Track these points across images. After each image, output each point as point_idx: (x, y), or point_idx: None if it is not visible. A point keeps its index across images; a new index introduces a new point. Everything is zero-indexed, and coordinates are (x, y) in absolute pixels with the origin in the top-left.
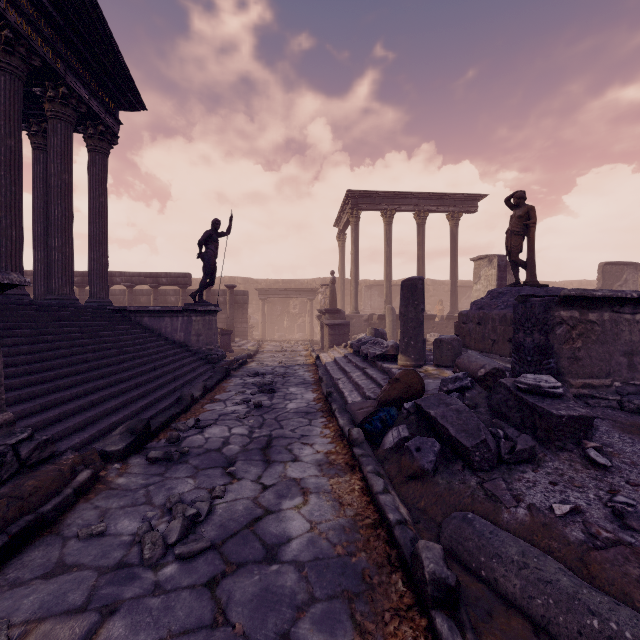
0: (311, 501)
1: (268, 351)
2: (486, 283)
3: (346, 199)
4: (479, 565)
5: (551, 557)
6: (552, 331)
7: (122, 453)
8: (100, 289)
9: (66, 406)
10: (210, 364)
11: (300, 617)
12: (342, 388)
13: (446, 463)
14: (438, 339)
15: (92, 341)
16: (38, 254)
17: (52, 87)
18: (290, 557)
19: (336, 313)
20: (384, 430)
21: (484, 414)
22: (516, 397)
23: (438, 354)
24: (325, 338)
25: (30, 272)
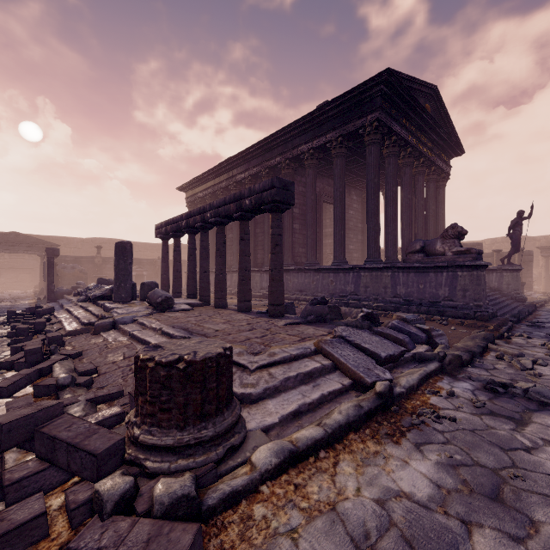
0: None
1: None
2: None
3: None
4: None
5: None
6: None
7: (515, 322)
8: None
9: None
10: (519, 302)
11: None
12: None
13: None
14: None
15: None
16: None
17: (428, 168)
18: None
19: None
20: None
21: None
22: None
23: None
24: None
25: (382, 250)
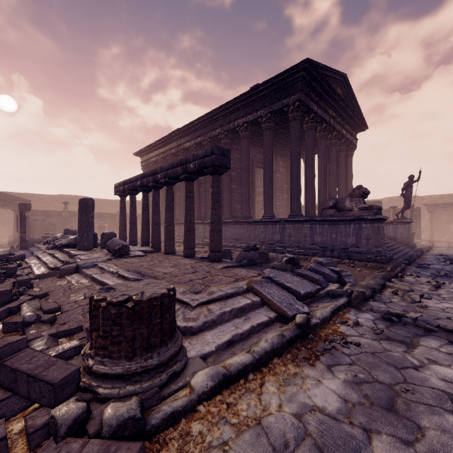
0: None
1: (441, 247)
2: None
3: None
4: None
5: None
6: None
7: (407, 264)
8: None
9: None
10: (410, 248)
11: None
12: None
13: None
14: None
15: None
16: None
17: (339, 140)
18: None
19: None
20: None
21: None
22: None
23: None
24: None
25: (303, 206)
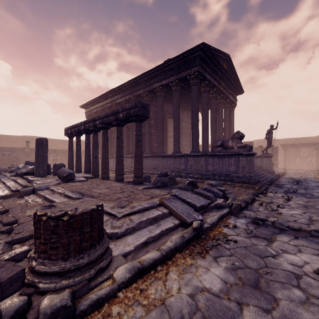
0: None
1: (291, 173)
2: None
3: None
4: None
5: None
6: None
7: (269, 184)
8: None
9: None
10: (271, 174)
11: (318, 197)
12: None
13: None
14: None
15: None
16: None
17: (225, 100)
18: (315, 195)
19: None
20: None
21: None
22: None
23: None
24: None
25: (201, 145)
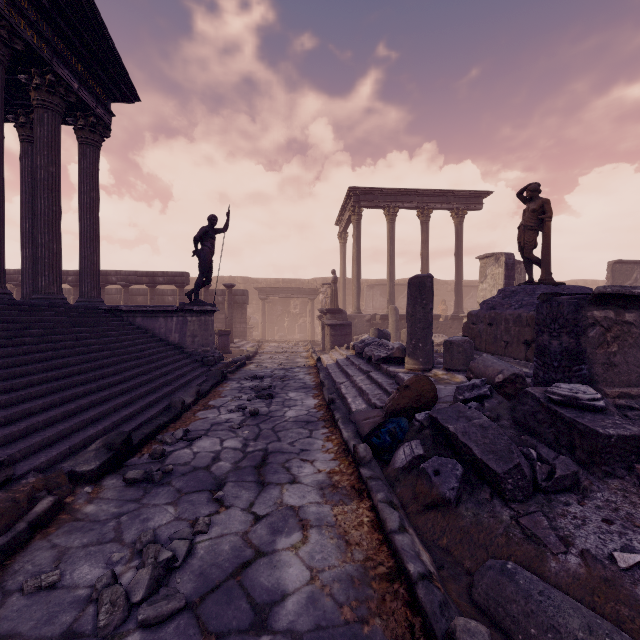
0: (311, 538)
1: (268, 352)
2: (493, 282)
3: (348, 196)
4: (528, 639)
5: (622, 629)
6: (584, 333)
7: (95, 473)
8: (91, 288)
9: (36, 418)
10: (206, 367)
11: None
12: (345, 393)
13: (470, 489)
14: (448, 341)
15: (76, 343)
16: (26, 251)
17: (38, 74)
18: (284, 624)
19: (338, 313)
20: (394, 444)
21: (508, 428)
22: (548, 410)
23: (448, 357)
24: (326, 339)
25: None
